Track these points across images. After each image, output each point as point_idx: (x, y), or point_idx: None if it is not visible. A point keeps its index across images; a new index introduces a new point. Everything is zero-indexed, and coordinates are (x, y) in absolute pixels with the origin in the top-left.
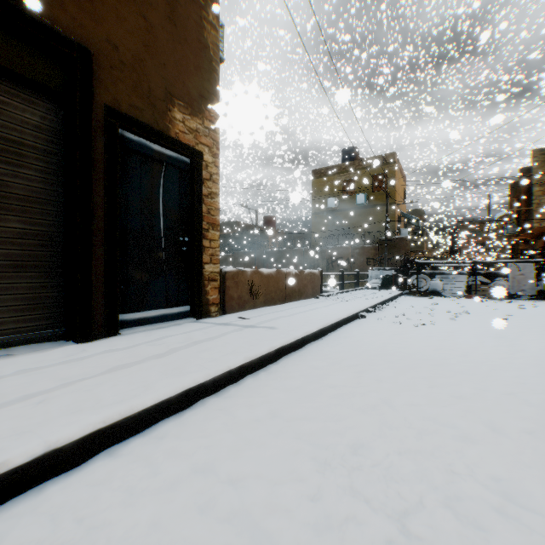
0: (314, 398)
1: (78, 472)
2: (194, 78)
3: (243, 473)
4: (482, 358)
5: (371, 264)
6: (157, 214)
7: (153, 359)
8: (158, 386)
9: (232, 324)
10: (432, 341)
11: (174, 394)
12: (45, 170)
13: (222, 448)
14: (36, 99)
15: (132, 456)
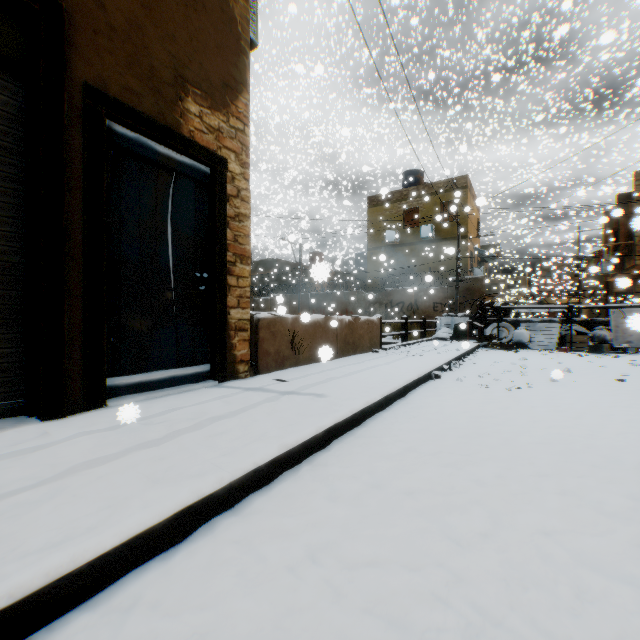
0: (387, 516)
1: None
2: (216, 60)
3: None
4: (618, 440)
5: (439, 310)
6: (164, 240)
7: (142, 450)
8: (134, 506)
9: (265, 390)
10: (538, 414)
11: (159, 520)
12: None
13: (231, 638)
14: None
15: None
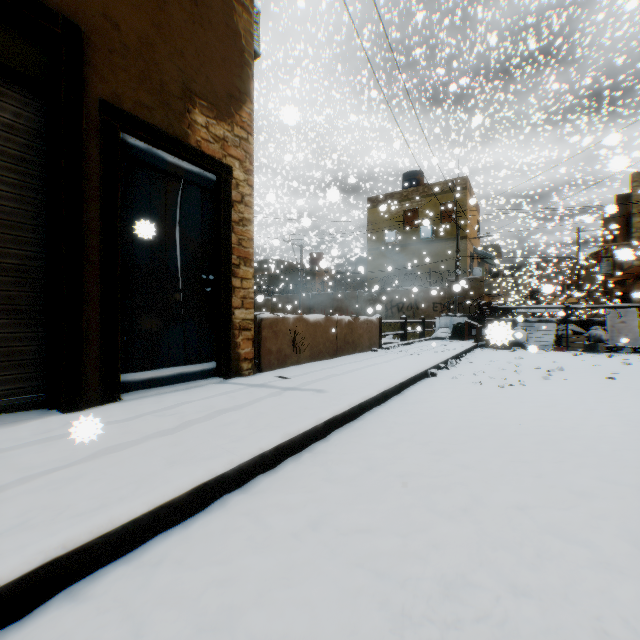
0: (379, 494)
1: (15, 632)
2: (221, 73)
3: (274, 636)
4: (597, 432)
5: (438, 310)
6: (173, 244)
7: (158, 438)
8: (157, 481)
9: (268, 386)
10: (526, 408)
11: (179, 494)
12: (20, 184)
13: (245, 584)
14: (7, 89)
15: (106, 598)
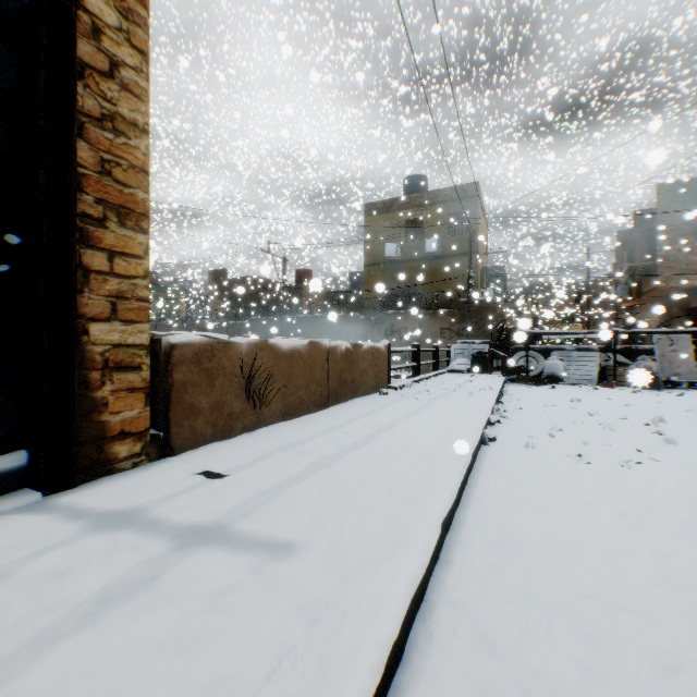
0: None
1: None
2: None
3: None
4: None
5: (447, 336)
6: None
7: None
8: None
9: (145, 524)
10: None
11: None
12: None
13: None
14: None
15: None
